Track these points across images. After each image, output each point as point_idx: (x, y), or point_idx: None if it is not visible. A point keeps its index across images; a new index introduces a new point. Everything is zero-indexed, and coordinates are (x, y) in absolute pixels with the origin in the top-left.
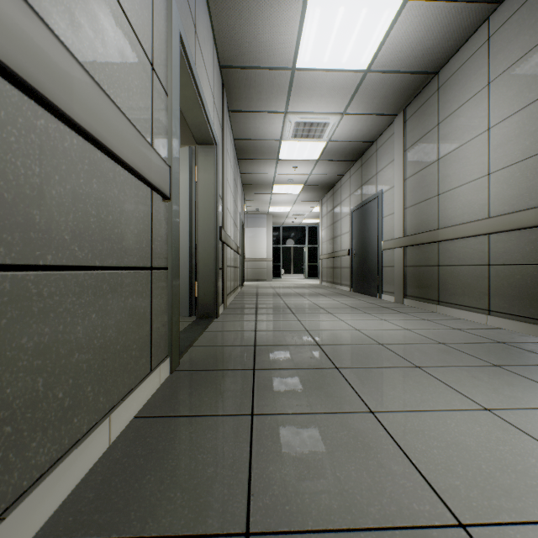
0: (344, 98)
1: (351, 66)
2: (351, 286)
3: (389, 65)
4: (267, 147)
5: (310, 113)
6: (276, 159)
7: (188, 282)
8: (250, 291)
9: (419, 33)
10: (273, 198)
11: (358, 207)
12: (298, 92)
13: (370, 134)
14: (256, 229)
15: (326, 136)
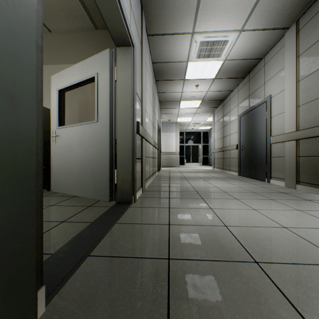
0: (244, 13)
1: None
2: (239, 171)
3: None
4: (177, 69)
5: (213, 32)
6: (183, 79)
7: (108, 171)
8: (164, 174)
9: None
10: (180, 112)
11: (246, 112)
12: (205, 9)
13: (260, 51)
14: (169, 133)
15: (224, 55)
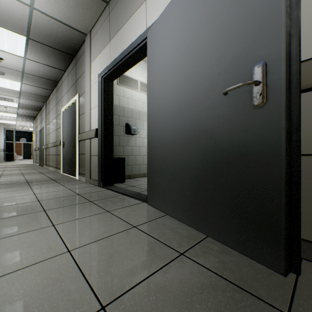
0: (16, 94)
1: (13, 89)
2: (39, 163)
3: (29, 92)
4: None
5: (2, 95)
6: None
7: None
8: None
9: (33, 89)
10: None
11: (40, 130)
12: None
13: (38, 105)
14: None
15: (16, 102)
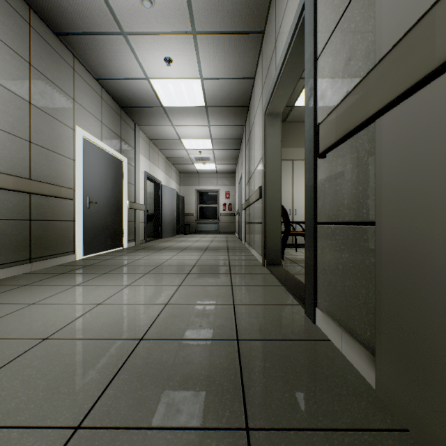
0: None
1: None
2: None
3: None
4: None
5: None
6: None
7: None
8: None
9: None
10: None
11: None
12: None
13: None
14: None
15: None
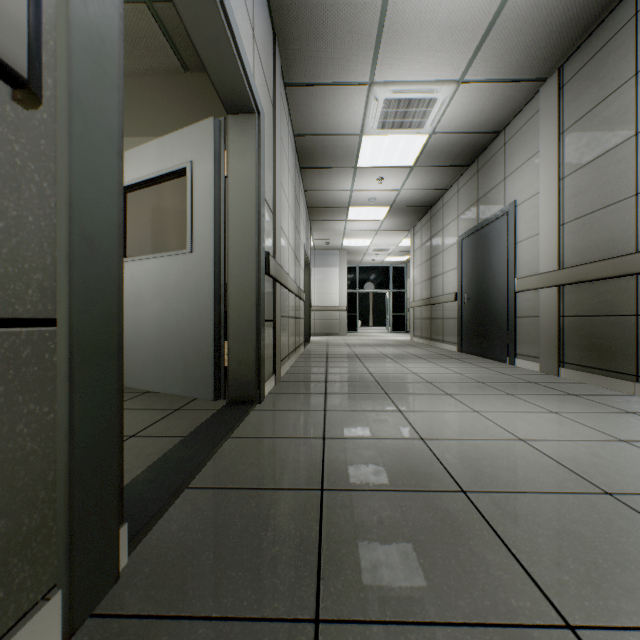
0: (464, 51)
1: None
2: (460, 344)
3: None
4: (342, 147)
5: (408, 83)
6: (353, 166)
7: (212, 343)
8: (317, 350)
9: None
10: (348, 227)
11: (472, 231)
12: (392, 43)
13: (496, 119)
14: (326, 270)
15: (429, 124)
